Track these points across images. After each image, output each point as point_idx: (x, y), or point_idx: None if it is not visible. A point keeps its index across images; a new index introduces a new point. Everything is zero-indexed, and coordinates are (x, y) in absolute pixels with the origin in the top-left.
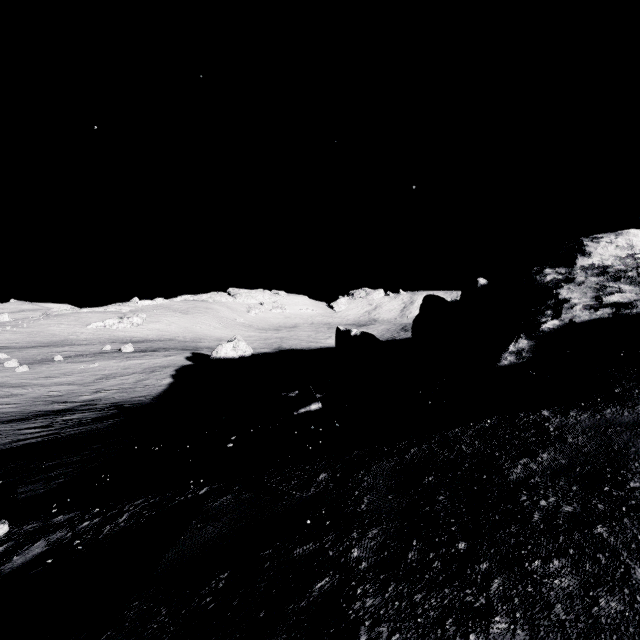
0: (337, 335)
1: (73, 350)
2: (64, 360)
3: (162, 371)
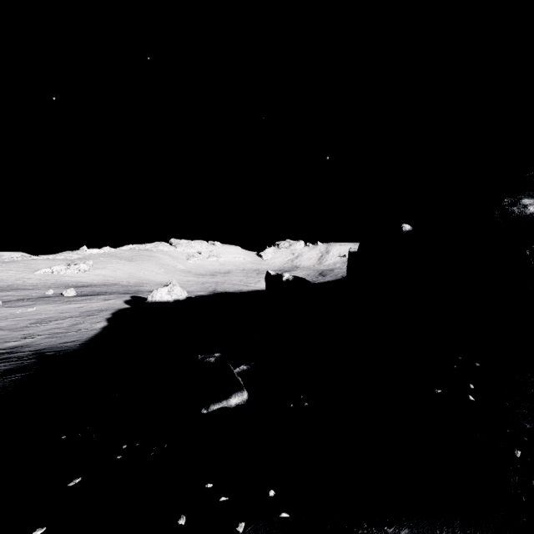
0: (267, 280)
1: (15, 295)
2: (3, 304)
3: (98, 315)
